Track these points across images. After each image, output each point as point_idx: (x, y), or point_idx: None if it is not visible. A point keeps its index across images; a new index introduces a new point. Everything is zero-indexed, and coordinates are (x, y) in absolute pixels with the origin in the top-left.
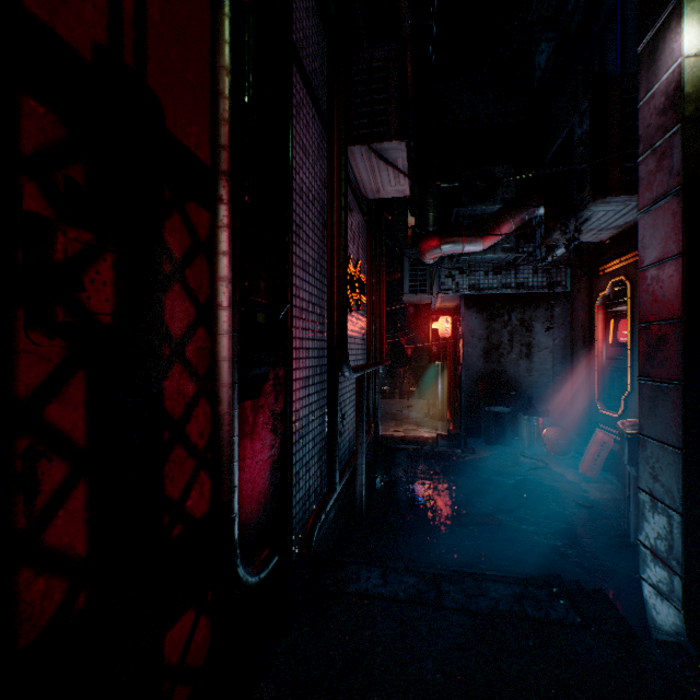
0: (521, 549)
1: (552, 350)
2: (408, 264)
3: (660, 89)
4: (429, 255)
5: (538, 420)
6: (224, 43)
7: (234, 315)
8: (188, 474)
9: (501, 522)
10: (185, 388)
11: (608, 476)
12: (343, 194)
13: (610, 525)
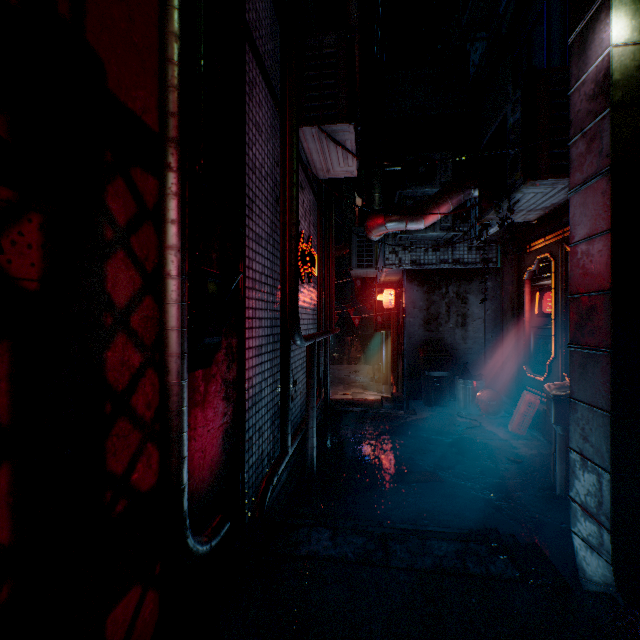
0: (460, 504)
1: (485, 320)
2: (356, 240)
3: (590, 76)
4: (375, 232)
5: (473, 383)
6: (173, 8)
7: (183, 284)
8: (134, 447)
9: (441, 478)
10: (130, 359)
11: (535, 433)
12: (295, 170)
13: (538, 479)
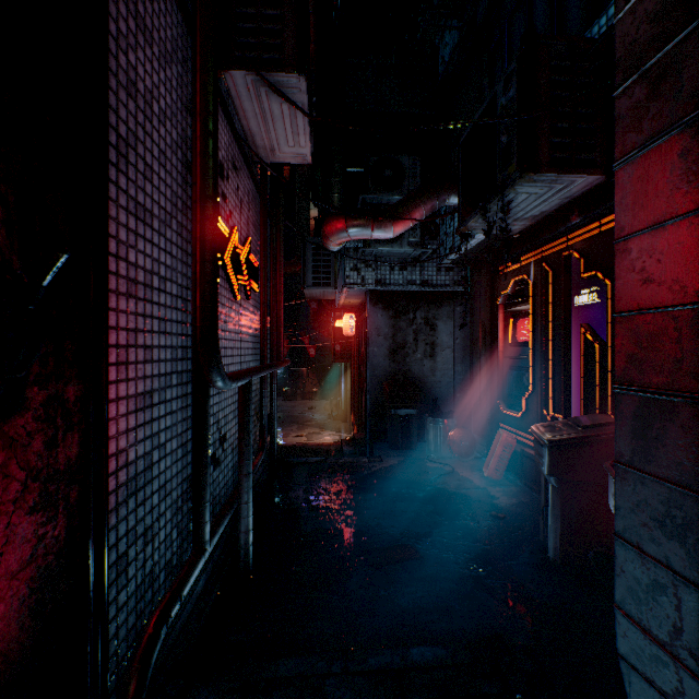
0: (445, 591)
1: (454, 349)
2: (310, 253)
3: None
4: (334, 239)
5: (444, 422)
6: None
7: None
8: None
9: (419, 553)
10: None
11: (511, 476)
12: (211, 112)
13: (526, 538)
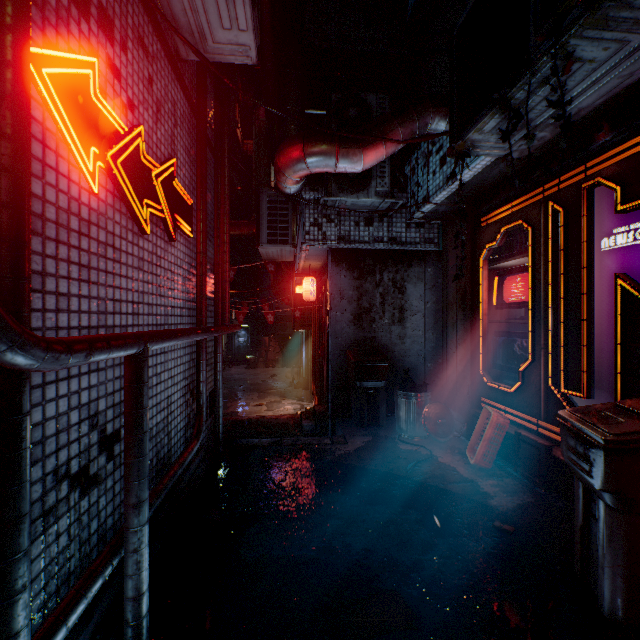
0: None
1: (425, 314)
2: (266, 206)
3: None
4: (289, 172)
5: (418, 396)
6: None
7: None
8: None
9: (411, 610)
10: None
11: (500, 462)
12: None
13: (555, 570)
